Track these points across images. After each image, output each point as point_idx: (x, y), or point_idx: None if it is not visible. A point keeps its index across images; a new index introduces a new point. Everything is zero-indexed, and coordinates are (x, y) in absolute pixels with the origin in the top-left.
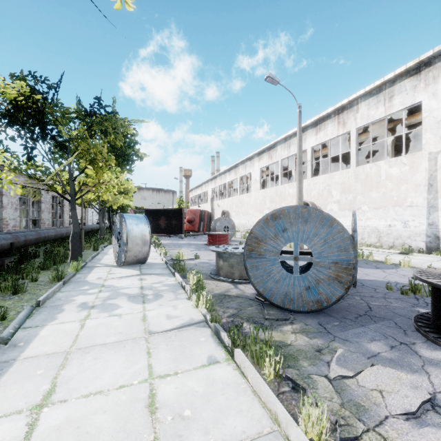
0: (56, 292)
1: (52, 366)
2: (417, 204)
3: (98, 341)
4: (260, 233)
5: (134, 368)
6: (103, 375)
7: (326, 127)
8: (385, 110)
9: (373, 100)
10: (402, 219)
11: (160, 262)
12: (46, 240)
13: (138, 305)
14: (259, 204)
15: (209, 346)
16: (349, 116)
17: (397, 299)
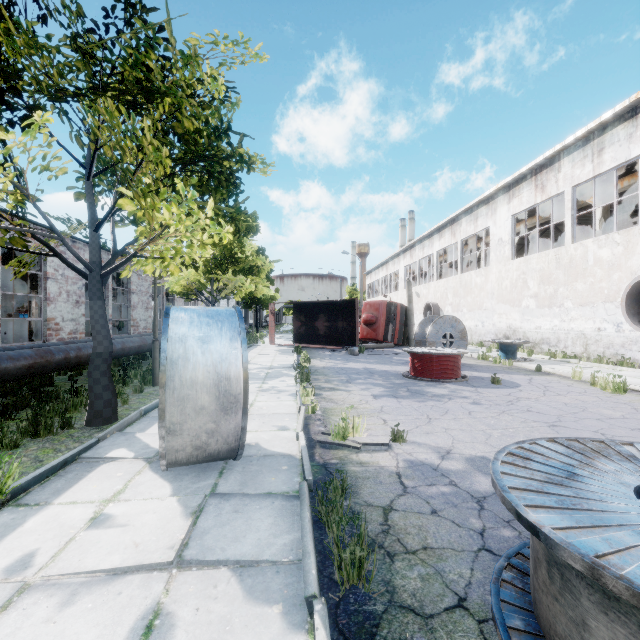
0: None
1: None
2: None
3: None
4: None
5: None
6: None
7: None
8: None
9: None
10: None
11: (289, 452)
12: (73, 364)
13: None
14: (509, 288)
15: None
16: None
17: None
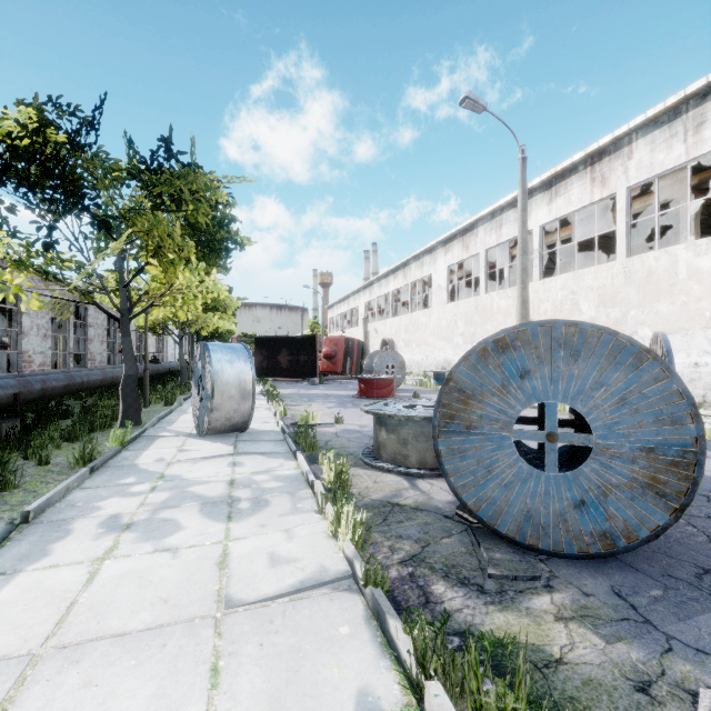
0: (73, 489)
1: None
2: None
3: (109, 624)
4: (470, 380)
5: None
6: None
7: (568, 188)
8: (687, 150)
9: (661, 134)
10: None
11: (274, 430)
12: (85, 388)
13: (216, 525)
14: (445, 327)
15: (359, 657)
16: (614, 166)
17: None
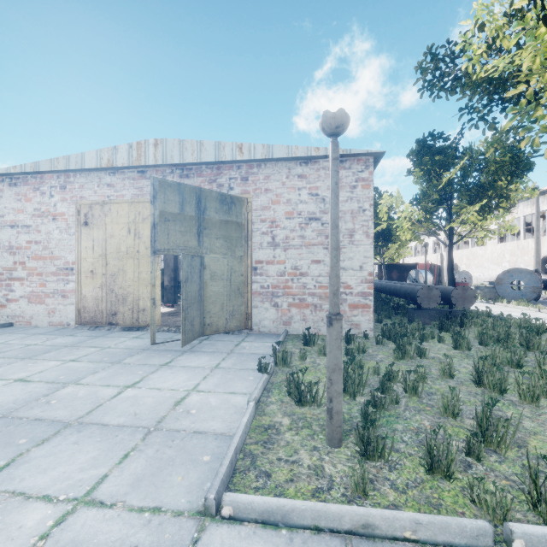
0: None
1: None
2: None
3: None
4: (501, 277)
5: None
6: None
7: None
8: None
9: None
10: None
11: None
12: None
13: None
14: (496, 257)
15: (486, 304)
16: None
17: None
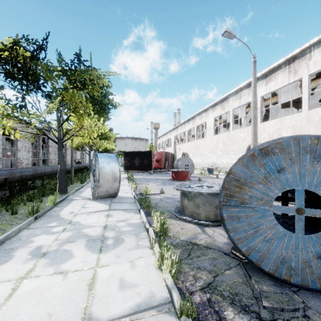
0: (24, 229)
1: None
2: None
3: None
4: (243, 173)
5: None
6: None
7: (276, 77)
8: None
9: None
10: None
11: (130, 196)
12: (43, 175)
13: (92, 255)
14: (213, 147)
15: None
16: (301, 64)
17: None
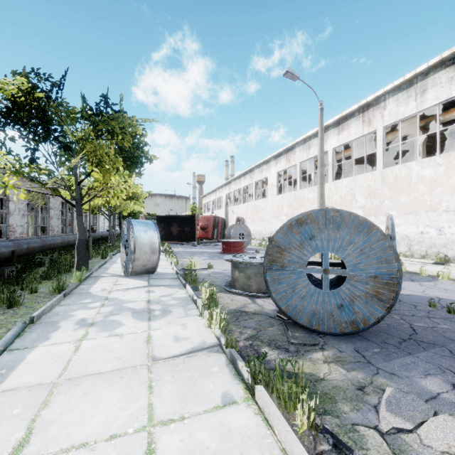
0: (55, 306)
1: (32, 404)
2: (454, 209)
3: (92, 369)
4: (283, 241)
5: (130, 408)
6: (91, 418)
7: (349, 126)
8: (417, 106)
9: (402, 96)
10: (437, 225)
11: (171, 272)
12: (52, 247)
13: (142, 323)
14: (276, 210)
15: (223, 379)
16: (375, 113)
17: (445, 319)
